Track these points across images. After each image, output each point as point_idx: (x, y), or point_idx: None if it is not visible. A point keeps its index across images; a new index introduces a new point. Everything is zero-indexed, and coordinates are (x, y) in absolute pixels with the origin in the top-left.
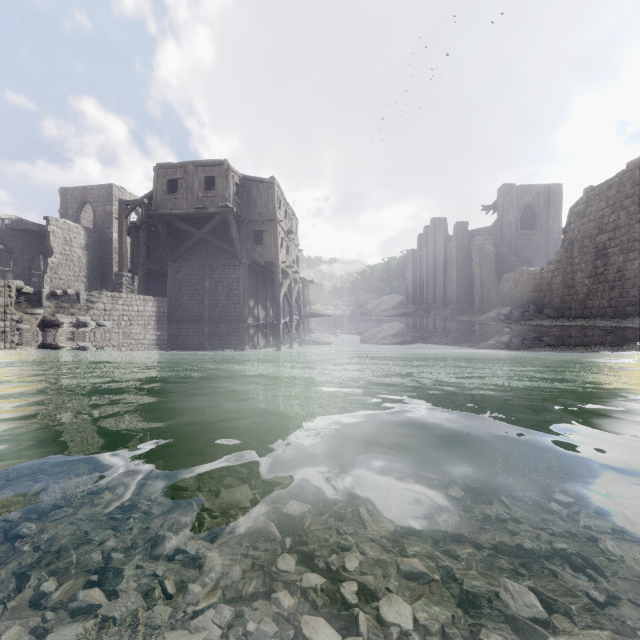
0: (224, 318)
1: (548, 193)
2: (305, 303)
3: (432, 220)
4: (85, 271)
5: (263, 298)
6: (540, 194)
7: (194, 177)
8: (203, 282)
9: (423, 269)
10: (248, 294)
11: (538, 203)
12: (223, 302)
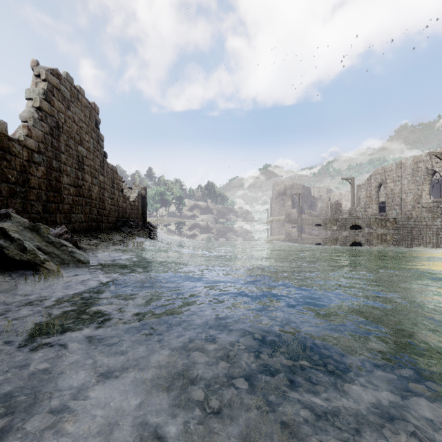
0: None
1: None
2: None
3: None
4: None
5: None
6: None
7: None
8: None
9: None
10: None
11: None
12: None
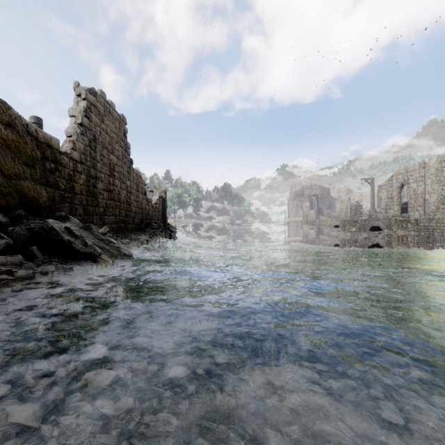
0: None
1: None
2: None
3: None
4: None
5: None
6: None
7: None
8: None
9: None
10: None
11: None
12: None
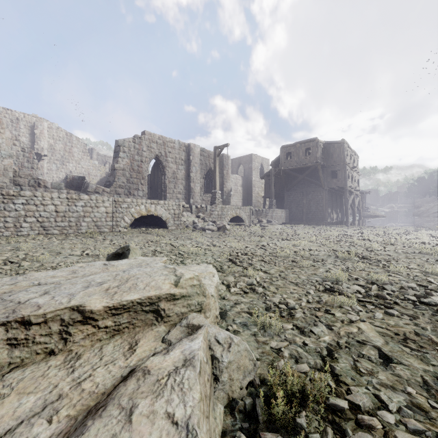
0: (314, 219)
1: None
2: (363, 208)
3: None
4: (241, 197)
5: (335, 207)
6: None
7: (299, 149)
8: (302, 200)
9: None
10: (327, 206)
11: None
12: (313, 210)
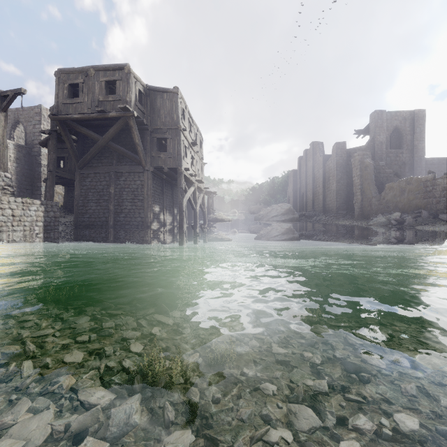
0: (129, 223)
1: (413, 118)
2: (209, 210)
3: (311, 144)
4: (14, 181)
5: (170, 204)
6: (406, 118)
7: (95, 81)
8: (109, 188)
9: (303, 184)
10: (153, 200)
11: (404, 126)
12: (128, 207)
